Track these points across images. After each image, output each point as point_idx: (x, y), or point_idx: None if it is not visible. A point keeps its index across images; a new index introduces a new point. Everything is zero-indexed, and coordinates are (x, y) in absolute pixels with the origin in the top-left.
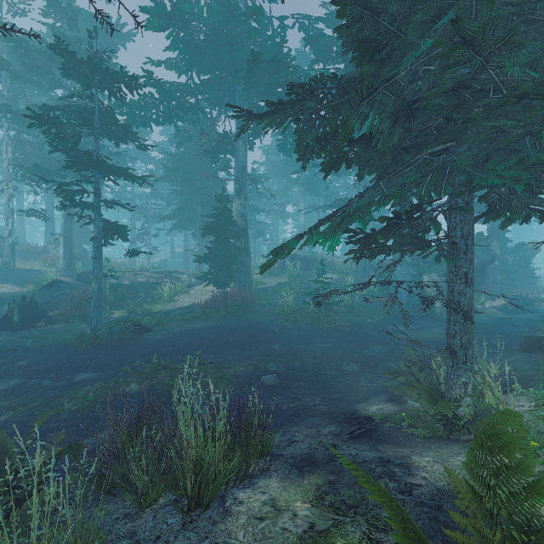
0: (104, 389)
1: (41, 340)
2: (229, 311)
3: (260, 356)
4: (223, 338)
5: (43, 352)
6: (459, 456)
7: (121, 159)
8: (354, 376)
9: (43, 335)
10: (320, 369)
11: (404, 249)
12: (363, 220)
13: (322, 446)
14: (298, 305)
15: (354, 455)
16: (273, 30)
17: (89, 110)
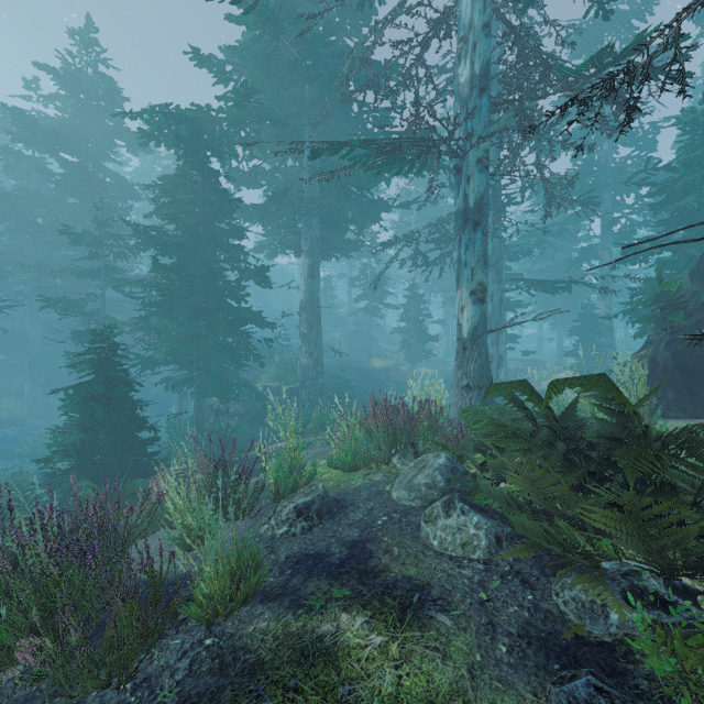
0: None
1: None
2: None
3: None
4: None
5: None
6: None
7: None
8: None
9: None
10: None
11: None
12: None
13: None
14: None
15: None
16: (643, 131)
17: None
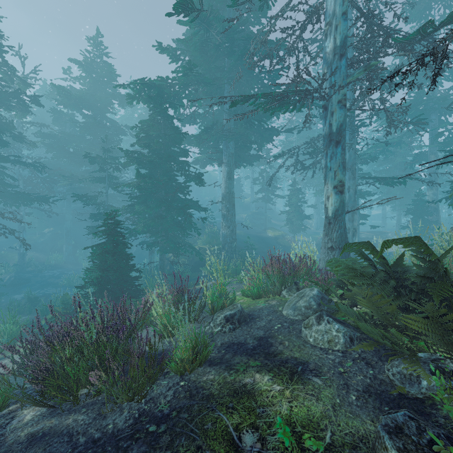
0: None
1: None
2: None
3: None
4: None
5: None
6: None
7: None
8: None
9: None
10: None
11: None
12: None
13: None
14: None
15: None
16: None
17: None
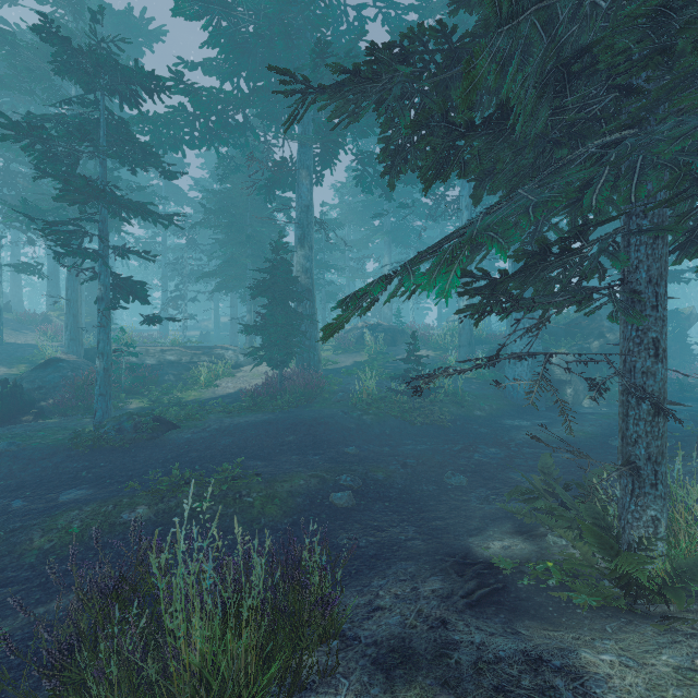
0: (98, 516)
1: (22, 441)
2: (288, 400)
3: (329, 464)
4: (277, 438)
5: (21, 458)
6: (663, 654)
7: (146, 198)
8: (461, 493)
9: (28, 433)
10: (412, 482)
11: (555, 301)
12: (499, 243)
13: (423, 622)
14: (382, 392)
15: (479, 644)
16: (348, 23)
17: (92, 121)
